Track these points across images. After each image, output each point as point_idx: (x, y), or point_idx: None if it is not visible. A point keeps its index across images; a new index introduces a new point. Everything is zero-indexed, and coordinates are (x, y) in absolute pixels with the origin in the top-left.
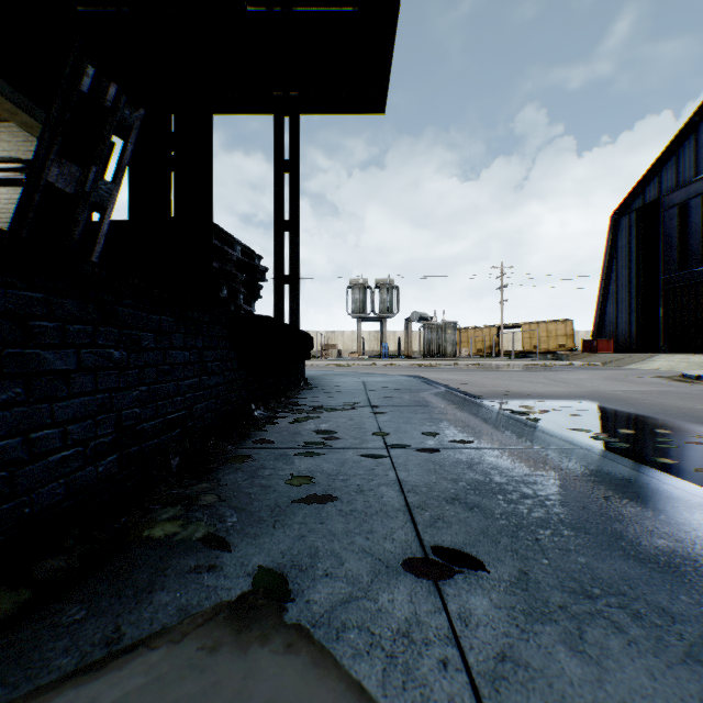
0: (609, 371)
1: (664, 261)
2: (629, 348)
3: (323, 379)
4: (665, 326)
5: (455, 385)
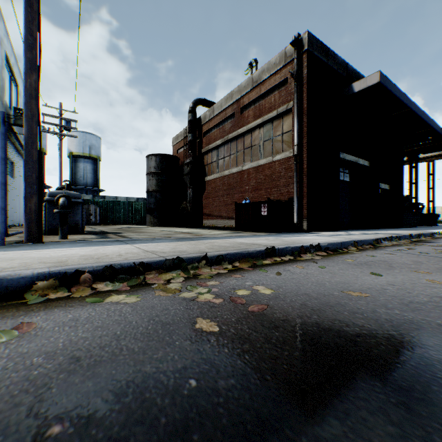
0: None
1: None
2: None
3: None
4: None
5: None
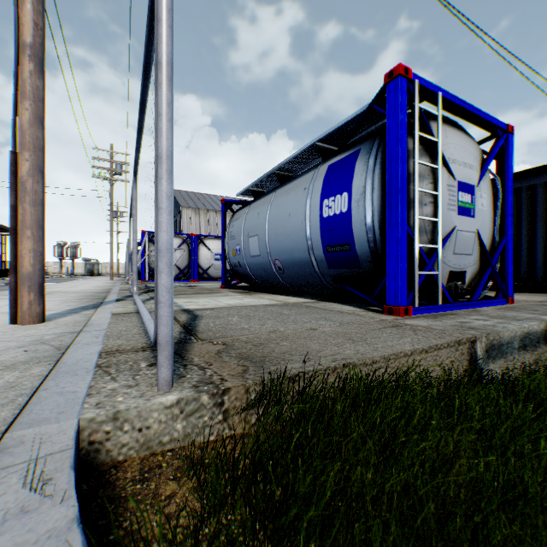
0: None
1: None
2: None
3: None
4: None
5: None
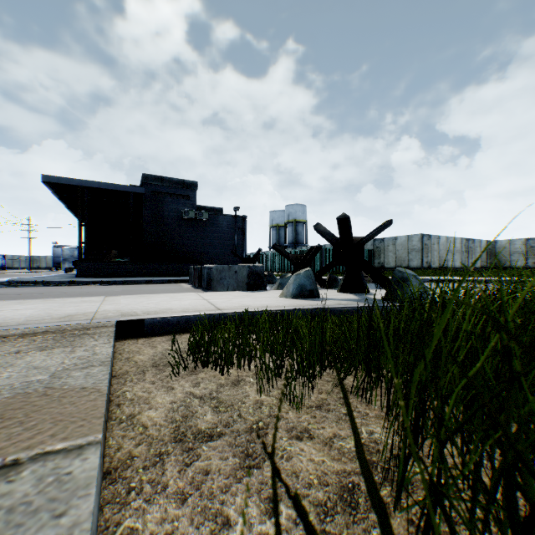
0: None
1: None
2: None
3: (68, 278)
4: None
5: None
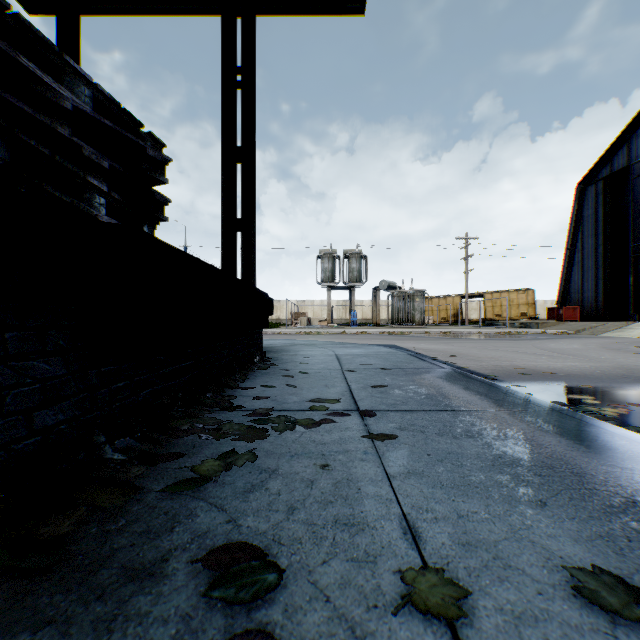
0: (593, 340)
1: (633, 229)
2: (596, 316)
3: (287, 351)
4: (635, 294)
5: (444, 357)
